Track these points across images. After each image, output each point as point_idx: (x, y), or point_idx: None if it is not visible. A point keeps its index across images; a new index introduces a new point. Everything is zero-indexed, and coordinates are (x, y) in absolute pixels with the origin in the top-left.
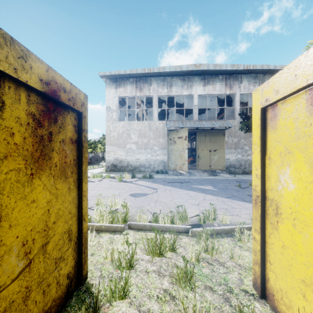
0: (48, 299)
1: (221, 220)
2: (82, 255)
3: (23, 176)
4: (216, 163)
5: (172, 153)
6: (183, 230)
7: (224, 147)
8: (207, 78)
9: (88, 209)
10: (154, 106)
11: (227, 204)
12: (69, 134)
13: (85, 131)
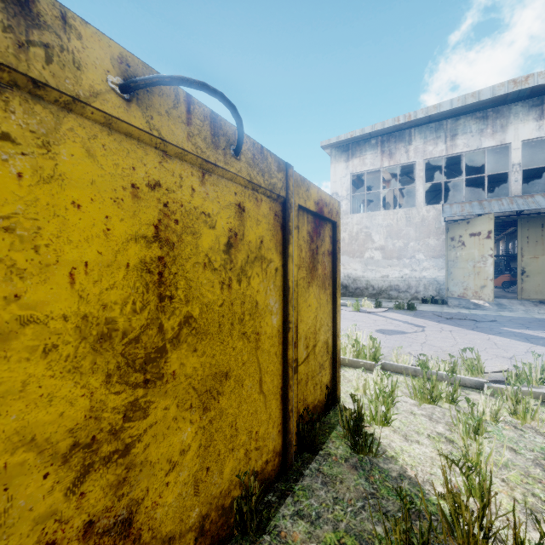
0: (316, 396)
1: None
2: (336, 373)
3: (305, 283)
4: None
5: (456, 266)
6: (472, 384)
7: None
8: None
9: None
10: (417, 180)
11: None
12: (327, 246)
13: (339, 241)
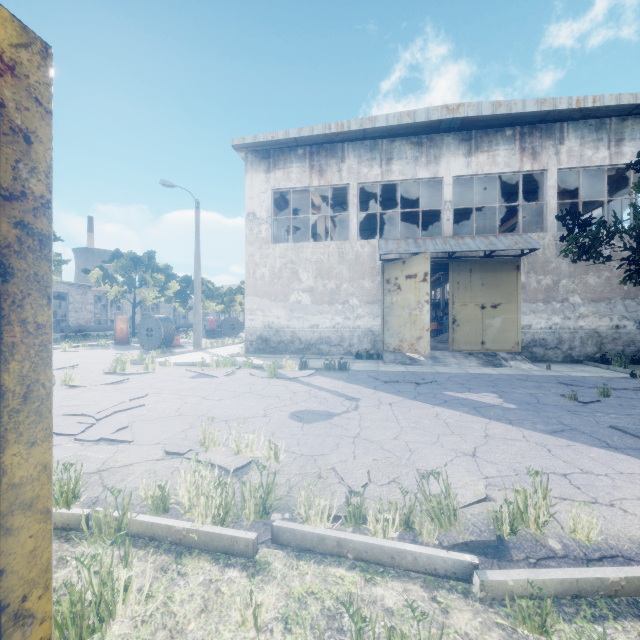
0: None
1: (571, 527)
2: None
3: None
4: (499, 336)
5: (392, 313)
6: (448, 570)
7: (517, 299)
8: (476, 136)
9: (180, 456)
10: (351, 207)
11: (560, 458)
12: None
13: (32, 202)
